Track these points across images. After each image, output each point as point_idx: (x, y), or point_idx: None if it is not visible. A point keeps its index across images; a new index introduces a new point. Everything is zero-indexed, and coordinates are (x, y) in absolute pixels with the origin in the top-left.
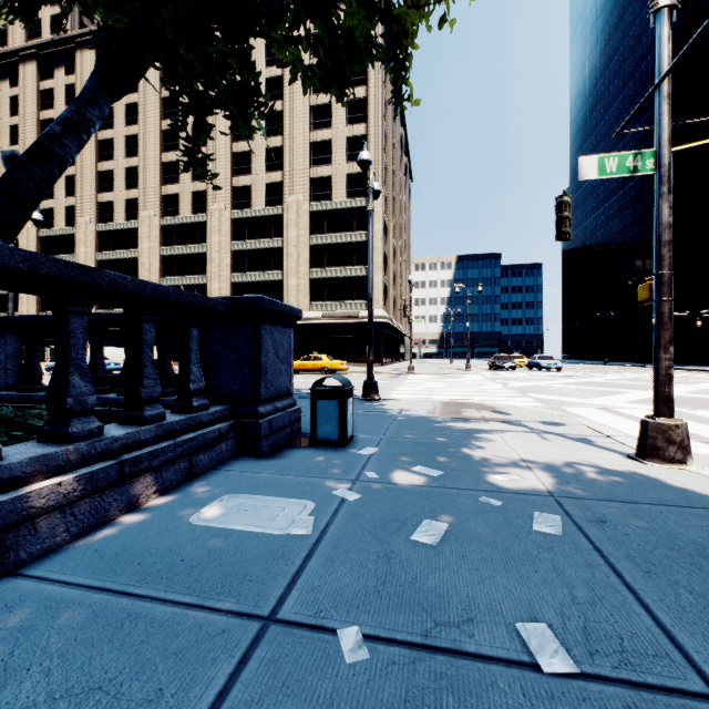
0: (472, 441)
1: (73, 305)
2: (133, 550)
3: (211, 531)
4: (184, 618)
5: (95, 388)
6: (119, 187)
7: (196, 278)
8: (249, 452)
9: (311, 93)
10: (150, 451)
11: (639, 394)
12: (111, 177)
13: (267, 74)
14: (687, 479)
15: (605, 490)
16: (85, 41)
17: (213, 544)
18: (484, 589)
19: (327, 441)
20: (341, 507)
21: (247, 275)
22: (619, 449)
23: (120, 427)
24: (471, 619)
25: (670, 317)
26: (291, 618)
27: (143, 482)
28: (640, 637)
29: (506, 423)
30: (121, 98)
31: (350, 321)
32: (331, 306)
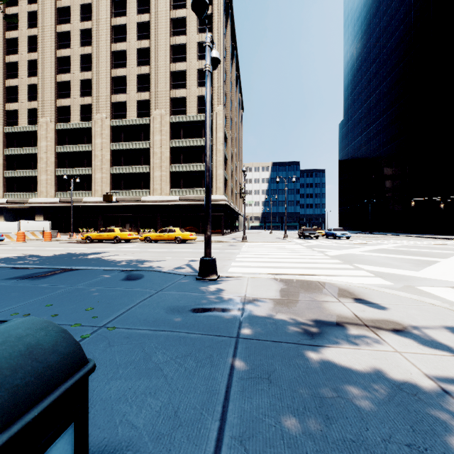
0: None
1: None
2: None
3: None
4: None
5: None
6: (22, 99)
7: (83, 170)
8: None
9: (171, 35)
10: None
11: (451, 264)
12: (16, 91)
13: (138, 20)
14: None
15: None
16: None
17: None
18: None
19: None
20: None
21: (123, 168)
22: None
23: None
24: None
25: None
26: None
27: None
28: None
29: (409, 338)
30: None
31: (200, 203)
32: (186, 192)
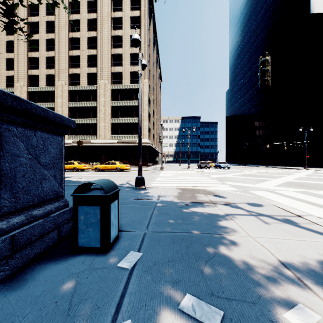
0: (219, 231)
1: None
2: None
3: None
4: None
5: None
6: (2, 69)
7: None
8: None
9: (112, 29)
10: None
11: (276, 181)
12: None
13: (88, 17)
14: None
15: None
16: None
17: None
18: None
19: (88, 248)
20: None
21: (77, 120)
22: (322, 230)
23: None
24: None
25: None
26: None
27: None
28: None
29: (228, 206)
30: None
31: (132, 145)
32: (122, 137)
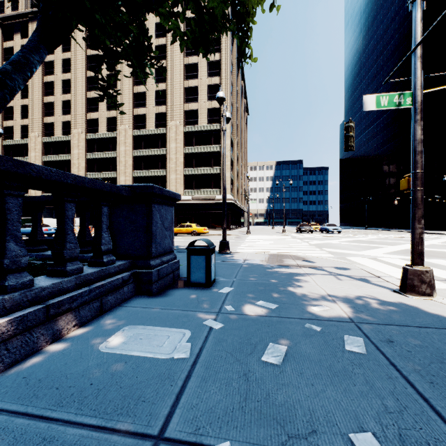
0: (293, 282)
1: (9, 189)
2: (53, 375)
3: (114, 357)
4: (89, 440)
5: (35, 248)
6: (57, 113)
7: (109, 173)
8: (144, 292)
9: (185, 56)
10: (70, 296)
11: (391, 248)
12: (52, 107)
13: (156, 43)
14: (436, 307)
15: (387, 316)
16: (35, 16)
17: (115, 368)
18: (320, 402)
19: (197, 283)
20: (210, 335)
21: (143, 172)
22: (387, 285)
23: (48, 278)
24: (315, 431)
25: (422, 200)
26: (176, 436)
27: (65, 319)
28: (442, 442)
29: (313, 268)
30: (55, 48)
31: (210, 202)
32: (198, 192)
